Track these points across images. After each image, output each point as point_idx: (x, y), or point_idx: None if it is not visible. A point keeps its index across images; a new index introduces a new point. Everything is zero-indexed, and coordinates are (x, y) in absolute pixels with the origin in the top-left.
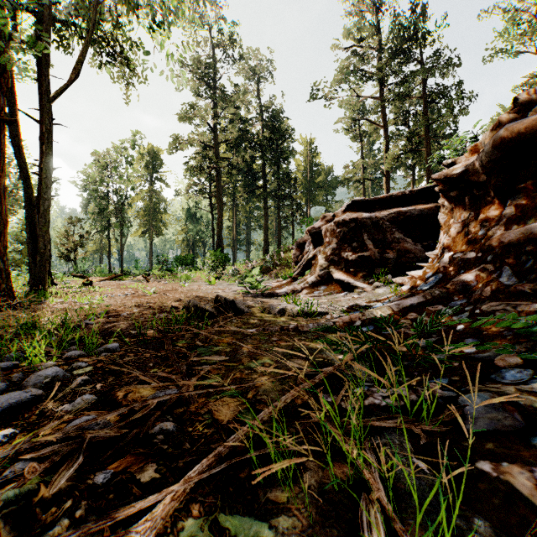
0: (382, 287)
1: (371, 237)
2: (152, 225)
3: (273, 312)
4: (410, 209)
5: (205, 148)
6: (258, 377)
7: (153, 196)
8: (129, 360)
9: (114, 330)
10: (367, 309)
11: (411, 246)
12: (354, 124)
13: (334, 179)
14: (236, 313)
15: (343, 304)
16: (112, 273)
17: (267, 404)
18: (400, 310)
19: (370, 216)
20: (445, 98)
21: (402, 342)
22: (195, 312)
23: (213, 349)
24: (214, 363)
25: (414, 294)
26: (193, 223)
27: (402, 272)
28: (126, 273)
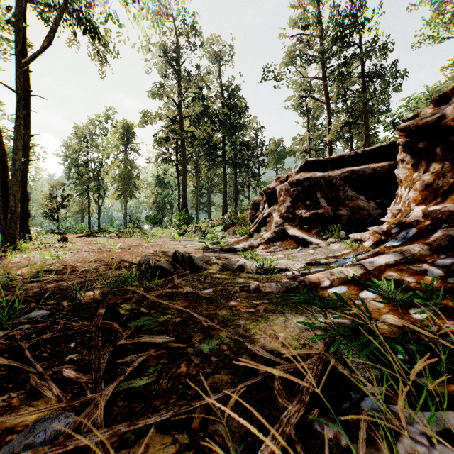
0: (336, 243)
1: (324, 195)
2: (126, 189)
3: (231, 268)
4: (363, 168)
5: (171, 122)
6: (212, 372)
7: (128, 164)
8: (47, 337)
9: (57, 290)
10: (329, 265)
11: (364, 203)
12: (301, 102)
13: (283, 149)
14: (193, 269)
15: (300, 260)
16: (91, 230)
17: (223, 450)
18: (375, 268)
19: (323, 175)
20: (381, 78)
21: (392, 311)
22: (150, 269)
23: (159, 318)
24: (155, 343)
25: (383, 251)
26: (162, 188)
27: (355, 228)
28: (103, 230)
